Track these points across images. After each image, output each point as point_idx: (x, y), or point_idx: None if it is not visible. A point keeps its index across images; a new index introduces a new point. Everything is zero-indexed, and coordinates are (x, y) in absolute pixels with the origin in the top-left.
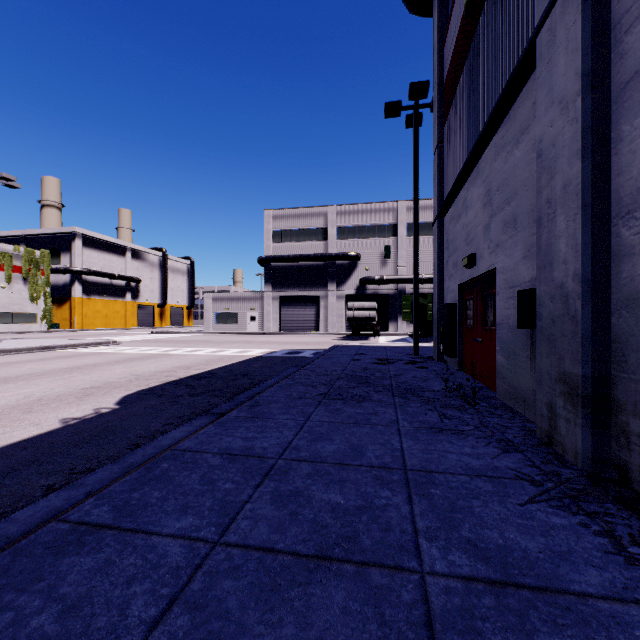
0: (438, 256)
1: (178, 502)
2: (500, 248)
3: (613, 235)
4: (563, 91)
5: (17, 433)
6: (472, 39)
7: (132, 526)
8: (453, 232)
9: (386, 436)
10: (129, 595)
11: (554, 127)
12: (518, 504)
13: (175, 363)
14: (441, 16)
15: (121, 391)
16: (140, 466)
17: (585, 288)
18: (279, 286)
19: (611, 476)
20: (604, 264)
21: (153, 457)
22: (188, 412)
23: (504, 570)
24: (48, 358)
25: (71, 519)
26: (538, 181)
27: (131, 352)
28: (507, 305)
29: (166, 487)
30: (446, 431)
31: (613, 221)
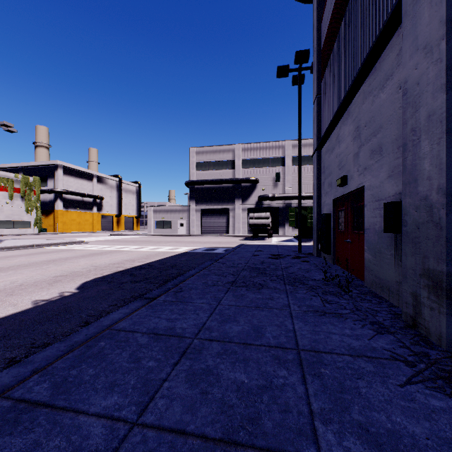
0: (316, 179)
1: (107, 379)
2: (367, 170)
3: None
4: (427, 38)
5: None
6: (344, 14)
7: (64, 404)
8: (328, 160)
9: (281, 318)
10: None
11: (418, 69)
12: (398, 385)
13: (124, 257)
14: (319, 1)
15: (82, 278)
16: (82, 344)
17: (449, 199)
18: (200, 202)
19: None
20: None
21: (94, 336)
22: (129, 295)
23: None
24: (34, 253)
25: (14, 396)
26: (403, 114)
27: (94, 249)
28: (374, 214)
29: (100, 364)
30: (328, 314)
31: None
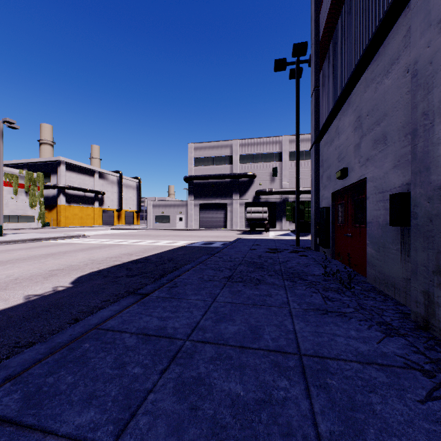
0: (315, 172)
1: (86, 390)
2: (370, 161)
3: None
4: None
5: None
6: (344, 2)
7: (32, 421)
8: (327, 153)
9: (280, 317)
10: None
11: (432, 46)
12: (418, 401)
13: (122, 251)
14: None
15: (77, 272)
16: (64, 346)
17: None
18: (199, 196)
19: None
20: None
21: (78, 336)
22: (123, 290)
23: None
24: (35, 247)
25: None
26: (413, 98)
27: (93, 243)
28: (377, 207)
29: (80, 371)
30: (331, 313)
31: None
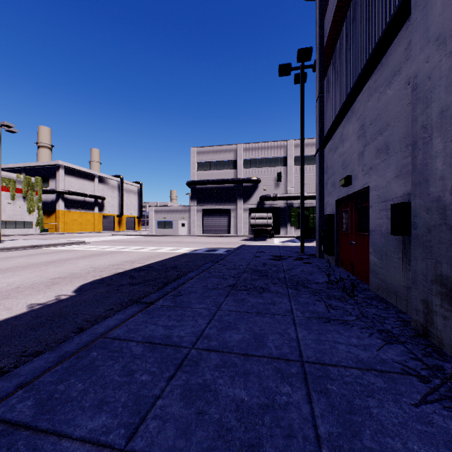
0: (319, 178)
1: (96, 396)
2: (373, 170)
3: None
4: (440, 29)
5: None
6: (348, 9)
7: (47, 426)
8: (331, 160)
9: (283, 325)
10: None
11: (430, 62)
12: (413, 404)
13: (124, 258)
14: None
15: (80, 281)
16: (73, 354)
17: None
18: (202, 202)
19: None
20: None
21: (86, 345)
22: (127, 299)
23: None
24: (34, 254)
25: None
26: (413, 111)
27: (94, 249)
28: (380, 216)
29: (89, 378)
30: (333, 321)
31: None
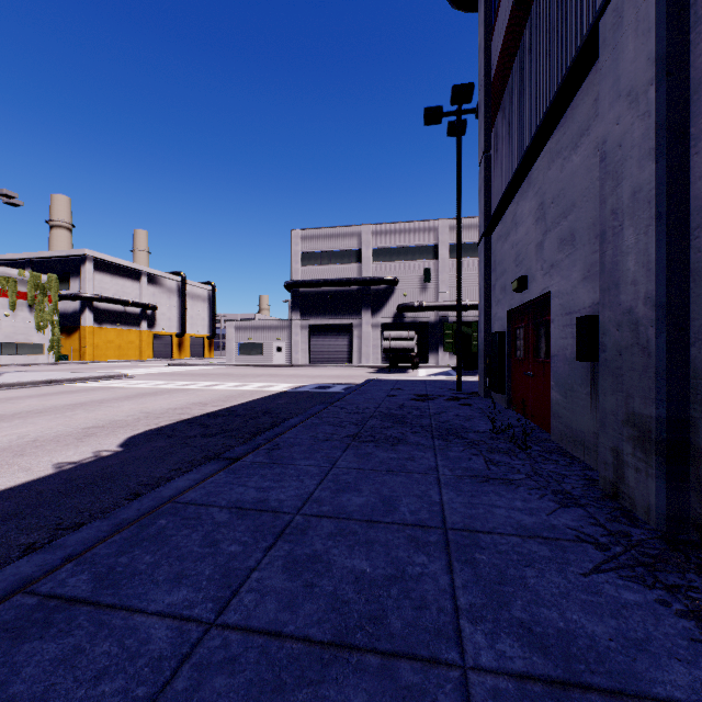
0: (484, 279)
1: (172, 569)
2: (555, 269)
3: (694, 250)
4: (632, 81)
5: (3, 480)
6: (523, 32)
7: (113, 601)
8: (501, 252)
9: (423, 486)
10: (95, 697)
11: (621, 124)
12: (581, 574)
13: (191, 399)
14: (487, 10)
15: (127, 431)
16: (133, 523)
17: (659, 313)
18: (308, 314)
19: (691, 538)
20: (682, 285)
21: (150, 511)
22: (199, 456)
23: (567, 665)
24: (51, 393)
25: (41, 591)
26: (601, 189)
27: (143, 386)
28: (563, 334)
29: (160, 550)
30: (493, 480)
31: (694, 233)
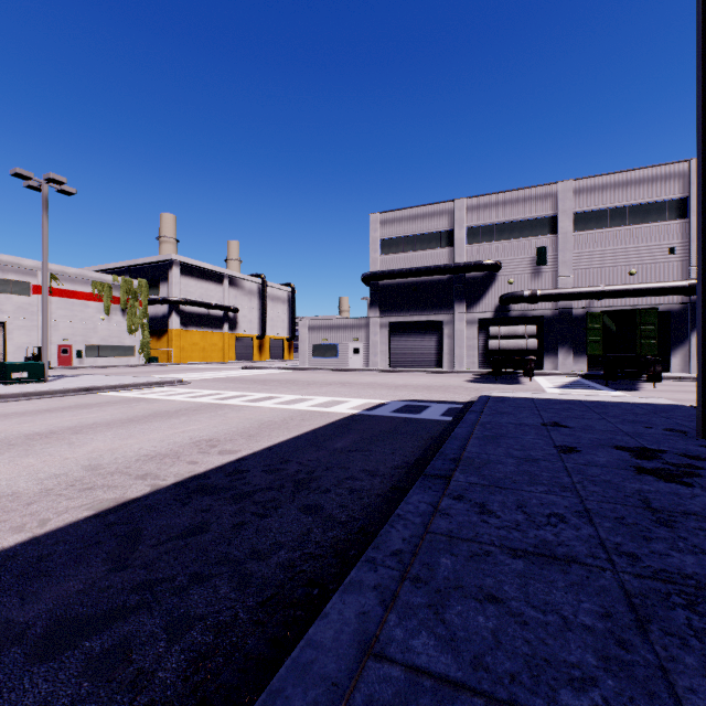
0: None
1: None
2: None
3: None
4: None
5: None
6: None
7: None
8: None
9: None
10: None
11: None
12: None
13: (205, 429)
14: None
15: None
16: None
17: None
18: (388, 310)
19: None
20: None
21: None
22: None
23: None
24: (58, 408)
25: None
26: None
27: (177, 399)
28: None
29: None
30: None
31: None
